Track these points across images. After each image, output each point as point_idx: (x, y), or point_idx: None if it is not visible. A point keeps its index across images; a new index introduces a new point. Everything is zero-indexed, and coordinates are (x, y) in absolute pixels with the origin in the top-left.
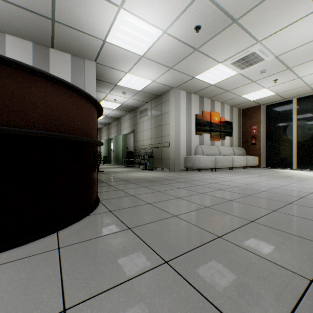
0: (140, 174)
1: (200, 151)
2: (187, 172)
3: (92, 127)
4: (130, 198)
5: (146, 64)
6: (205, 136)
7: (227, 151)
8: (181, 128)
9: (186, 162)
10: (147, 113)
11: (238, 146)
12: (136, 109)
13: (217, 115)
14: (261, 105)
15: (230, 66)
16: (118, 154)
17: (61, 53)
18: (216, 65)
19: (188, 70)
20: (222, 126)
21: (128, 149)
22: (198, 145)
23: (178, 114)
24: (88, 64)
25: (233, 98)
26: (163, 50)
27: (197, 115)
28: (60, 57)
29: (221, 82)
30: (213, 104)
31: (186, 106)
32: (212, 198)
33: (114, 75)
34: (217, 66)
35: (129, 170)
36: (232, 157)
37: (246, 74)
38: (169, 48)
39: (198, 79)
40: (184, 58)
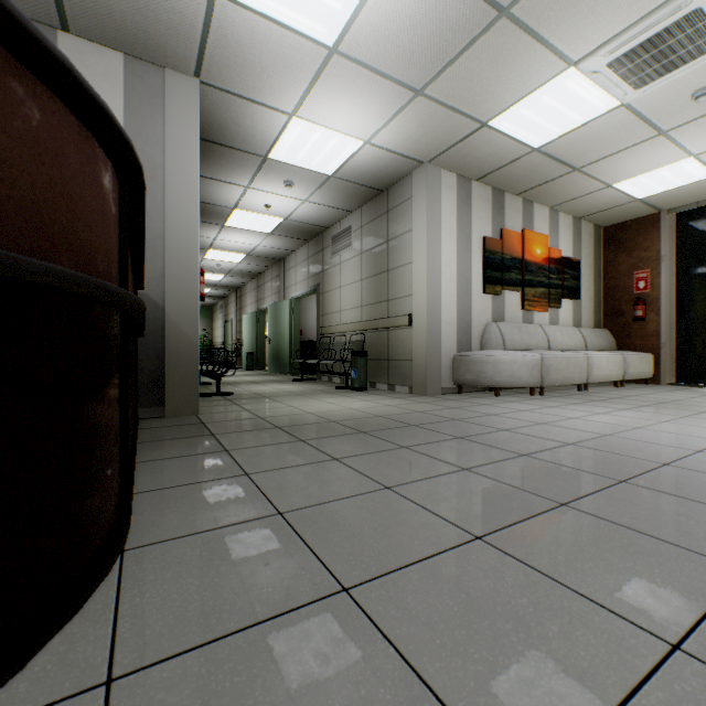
0: (329, 405)
1: (495, 339)
2: (463, 399)
3: (14, 190)
4: (265, 534)
5: (347, 82)
6: (507, 297)
7: (567, 340)
8: (443, 275)
9: (458, 368)
10: (351, 240)
11: (594, 327)
12: (324, 232)
13: (540, 240)
14: (664, 214)
15: (604, 76)
16: (280, 348)
17: (95, 48)
18: (560, 74)
19: (470, 97)
20: (554, 273)
21: (306, 336)
22: (490, 322)
23: (436, 236)
24: (177, 84)
25: (586, 193)
26: (398, 21)
27: (487, 239)
28: (90, 60)
29: (563, 140)
30: (531, 211)
31: (456, 215)
32: (636, 550)
33: (256, 126)
34: (561, 78)
35: (303, 391)
36: (585, 355)
37: (646, 107)
38: (416, 12)
39: (497, 132)
40: (462, 51)
